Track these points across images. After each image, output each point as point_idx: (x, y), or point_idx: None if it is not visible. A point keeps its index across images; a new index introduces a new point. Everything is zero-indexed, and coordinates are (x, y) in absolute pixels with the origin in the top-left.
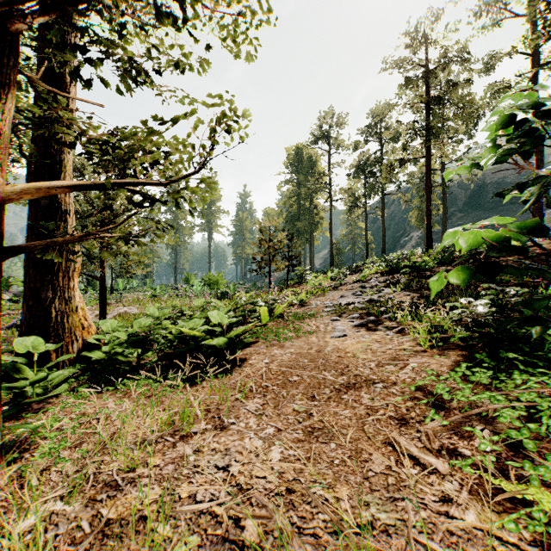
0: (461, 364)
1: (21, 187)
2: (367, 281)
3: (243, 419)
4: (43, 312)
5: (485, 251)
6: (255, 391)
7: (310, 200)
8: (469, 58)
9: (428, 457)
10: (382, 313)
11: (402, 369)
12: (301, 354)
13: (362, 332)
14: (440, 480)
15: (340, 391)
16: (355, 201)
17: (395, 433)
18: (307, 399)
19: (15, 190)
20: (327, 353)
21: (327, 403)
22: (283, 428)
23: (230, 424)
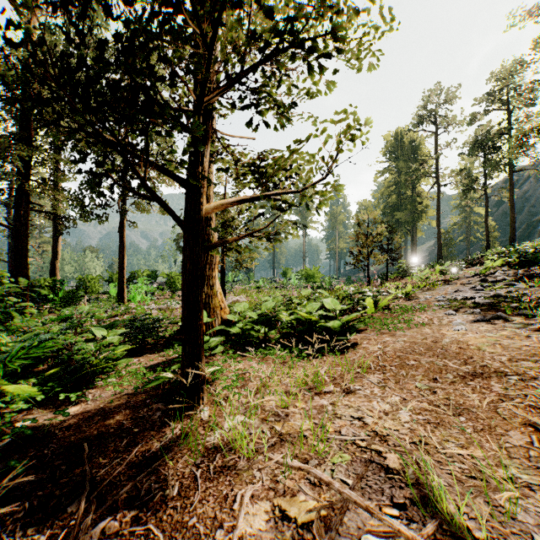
0: None
1: (212, 204)
2: (489, 274)
3: (367, 388)
4: None
5: None
6: (373, 368)
7: (412, 187)
8: None
9: None
10: (513, 310)
11: None
12: (415, 343)
13: (487, 328)
14: None
15: (465, 378)
16: (470, 184)
17: (536, 418)
18: (429, 380)
19: (210, 207)
20: (445, 344)
21: (451, 386)
22: (408, 398)
23: (356, 389)
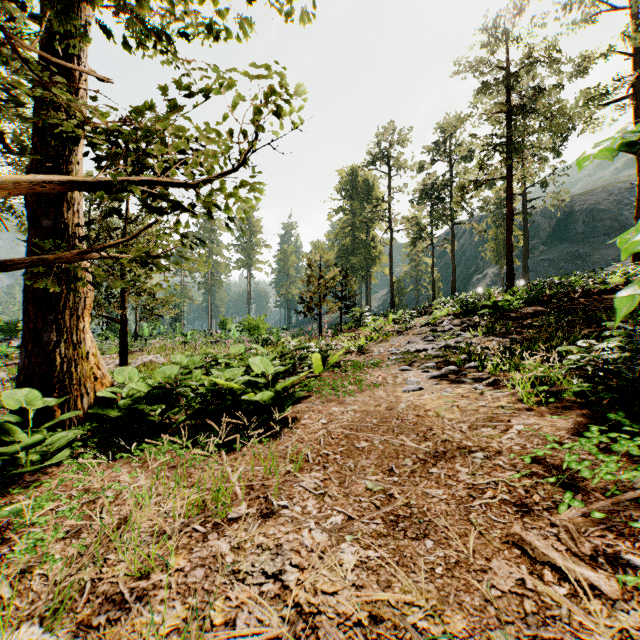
0: (590, 427)
1: None
2: (438, 324)
3: (298, 501)
4: (45, 358)
5: (583, 288)
6: (311, 461)
7: (366, 231)
8: (559, 58)
9: (580, 568)
10: (464, 362)
11: (505, 433)
12: (368, 412)
13: (442, 385)
14: (608, 609)
15: (426, 462)
16: (419, 232)
17: (518, 527)
18: (383, 472)
19: None
20: (401, 411)
21: (411, 479)
22: (355, 515)
23: (281, 507)
